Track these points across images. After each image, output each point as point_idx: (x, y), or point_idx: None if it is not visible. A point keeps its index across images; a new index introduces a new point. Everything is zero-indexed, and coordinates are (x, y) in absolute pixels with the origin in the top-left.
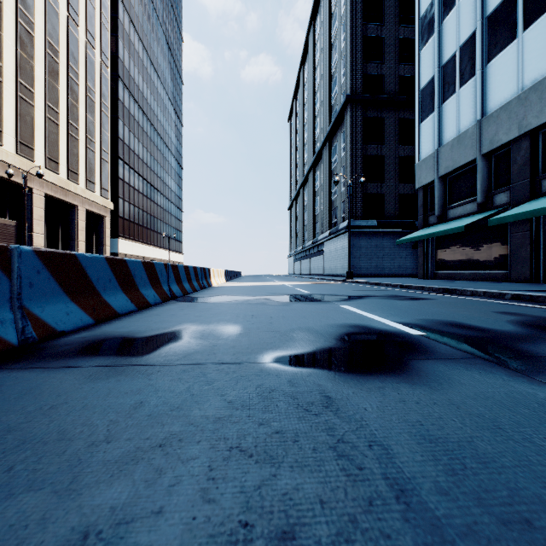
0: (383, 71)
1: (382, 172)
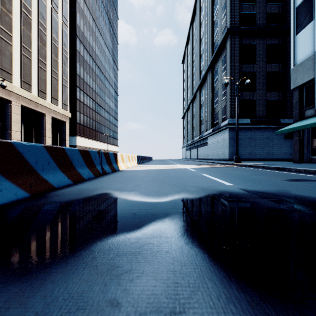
0: (254, 10)
1: (254, 84)
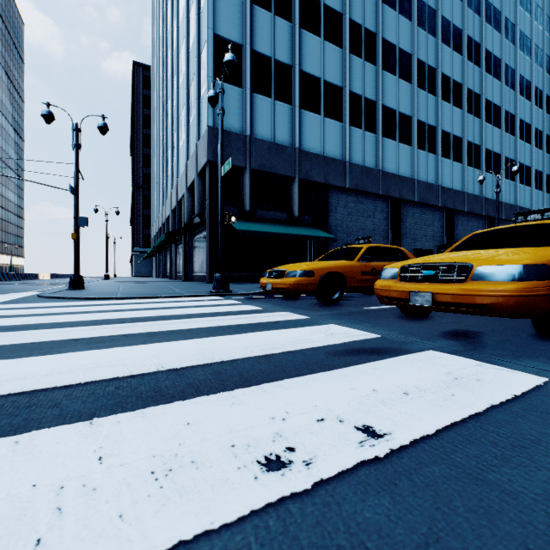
0: None
1: None
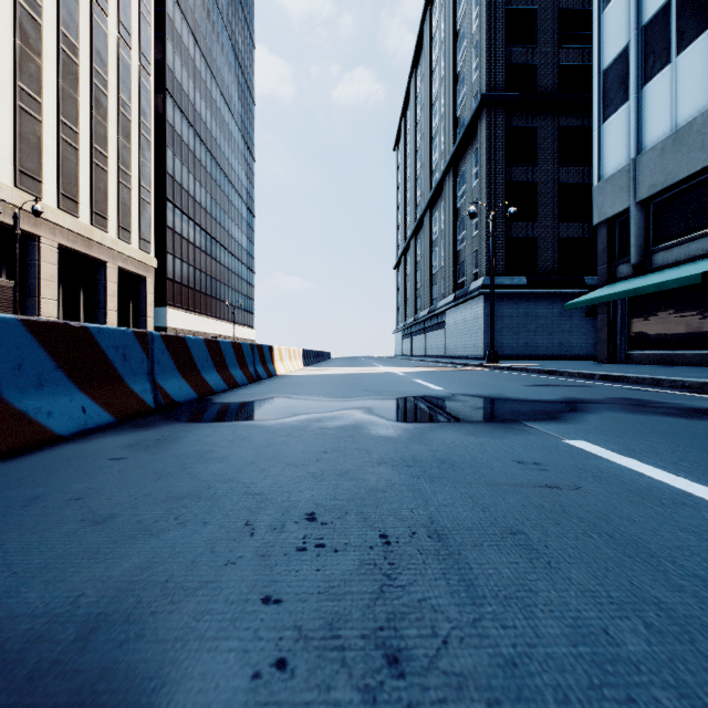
0: (535, 58)
1: (534, 207)
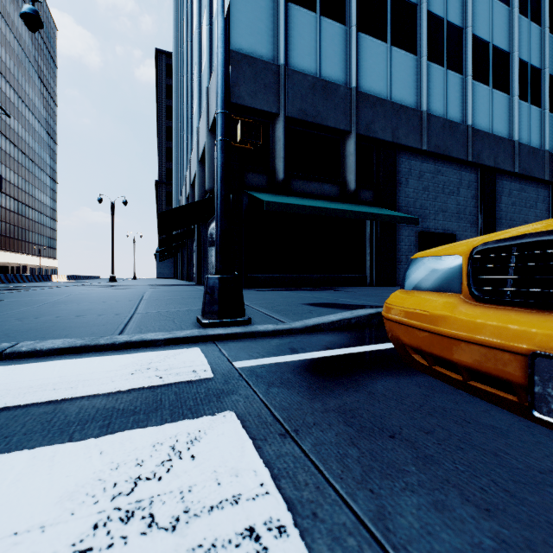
0: None
1: None
